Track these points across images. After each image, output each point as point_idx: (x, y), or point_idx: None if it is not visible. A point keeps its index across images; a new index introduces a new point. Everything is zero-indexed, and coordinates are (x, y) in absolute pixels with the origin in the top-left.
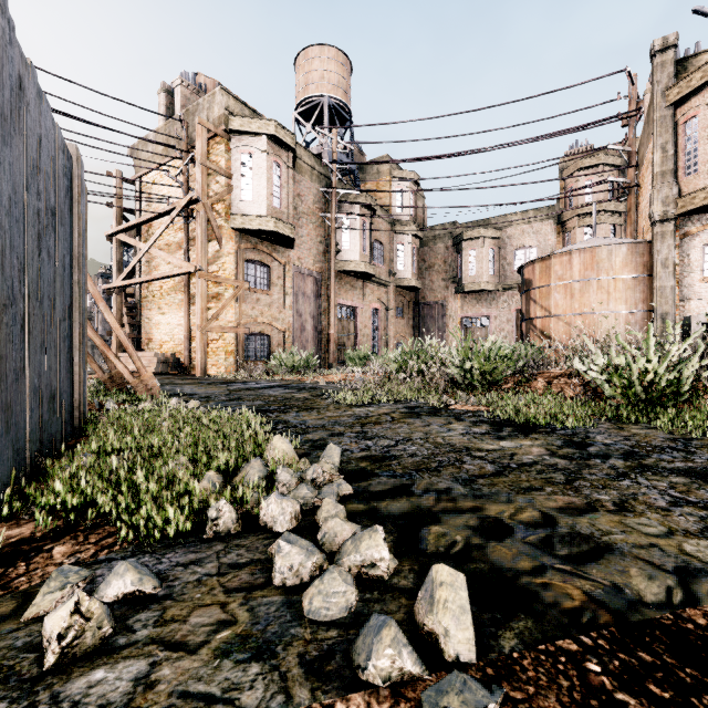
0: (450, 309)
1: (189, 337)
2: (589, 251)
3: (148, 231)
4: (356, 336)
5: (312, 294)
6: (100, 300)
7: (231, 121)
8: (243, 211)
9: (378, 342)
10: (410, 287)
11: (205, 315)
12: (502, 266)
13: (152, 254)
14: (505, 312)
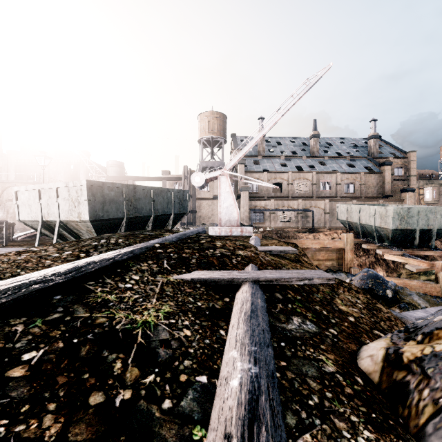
0: None
1: None
2: None
3: None
4: None
5: None
6: None
7: (424, 186)
8: (426, 200)
9: None
10: None
11: None
12: None
13: None
14: None
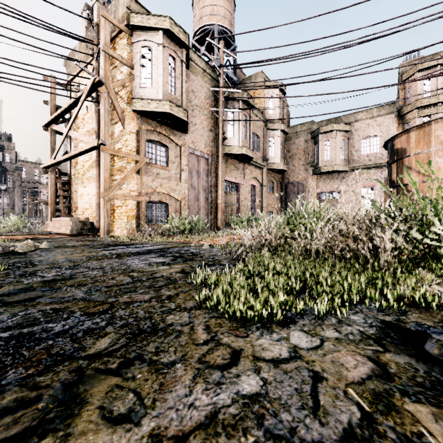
0: (309, 186)
1: (100, 205)
2: None
3: (75, 123)
4: (239, 206)
5: (204, 172)
6: None
7: (132, 17)
8: (143, 96)
9: (255, 211)
10: (279, 169)
11: (108, 184)
12: (351, 152)
13: (77, 140)
14: (352, 188)
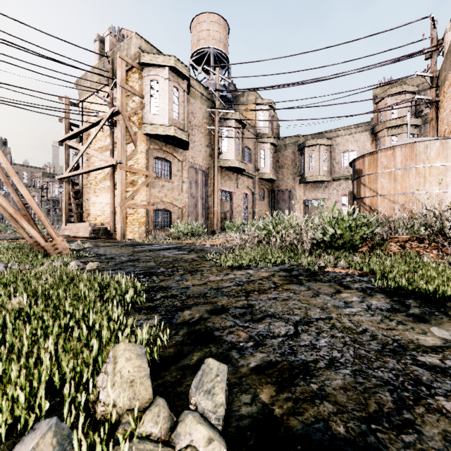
0: (296, 194)
1: (114, 212)
2: (408, 146)
3: (87, 139)
4: (232, 212)
5: (202, 183)
6: (13, 174)
7: (143, 56)
8: (152, 122)
9: (247, 216)
10: (269, 179)
11: (124, 196)
12: (332, 164)
13: (90, 155)
14: (334, 196)
